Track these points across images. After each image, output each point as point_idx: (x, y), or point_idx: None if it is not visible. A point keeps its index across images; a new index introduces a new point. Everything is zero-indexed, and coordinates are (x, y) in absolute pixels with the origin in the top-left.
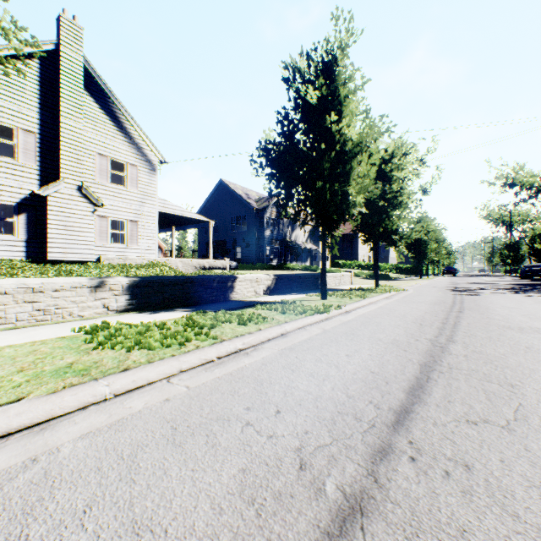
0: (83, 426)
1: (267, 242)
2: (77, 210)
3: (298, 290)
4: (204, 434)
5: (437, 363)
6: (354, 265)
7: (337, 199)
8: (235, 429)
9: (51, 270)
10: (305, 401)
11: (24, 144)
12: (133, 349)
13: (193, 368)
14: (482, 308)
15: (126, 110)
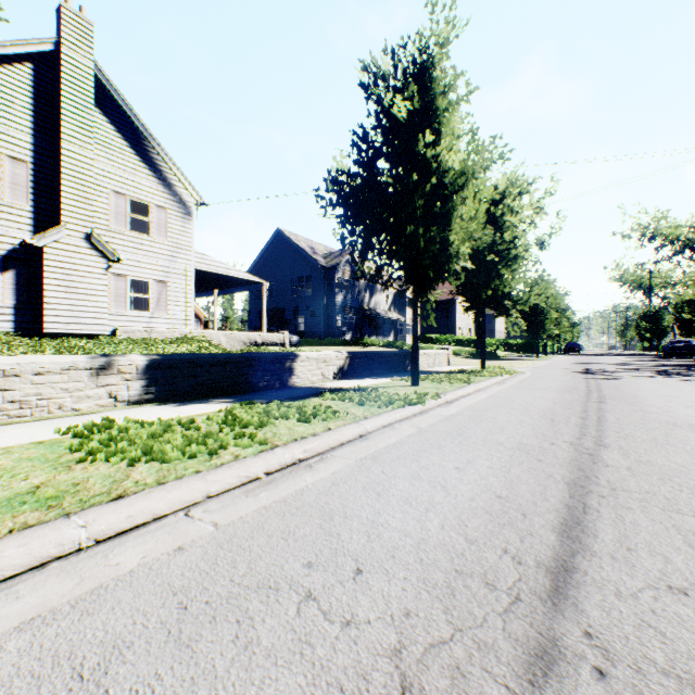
0: (28, 604)
1: (338, 310)
2: (84, 265)
3: (380, 372)
4: (234, 618)
5: (591, 480)
6: (451, 341)
7: (435, 248)
8: (286, 609)
9: (49, 347)
10: (401, 549)
11: (12, 177)
12: (140, 461)
13: (229, 490)
14: (628, 396)
15: (151, 134)
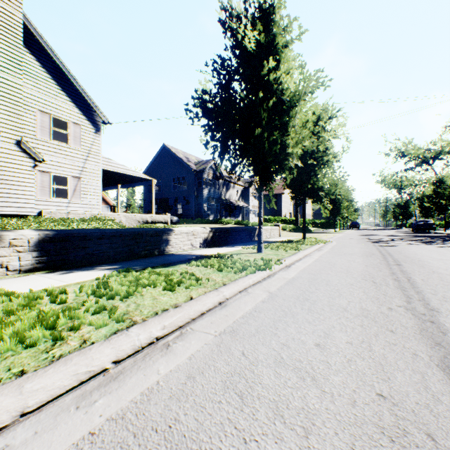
0: None
1: (205, 199)
2: (15, 164)
3: (234, 242)
4: None
5: None
6: (278, 220)
7: (277, 148)
8: None
9: None
10: None
11: None
12: None
13: (58, 396)
14: (414, 260)
15: (68, 70)
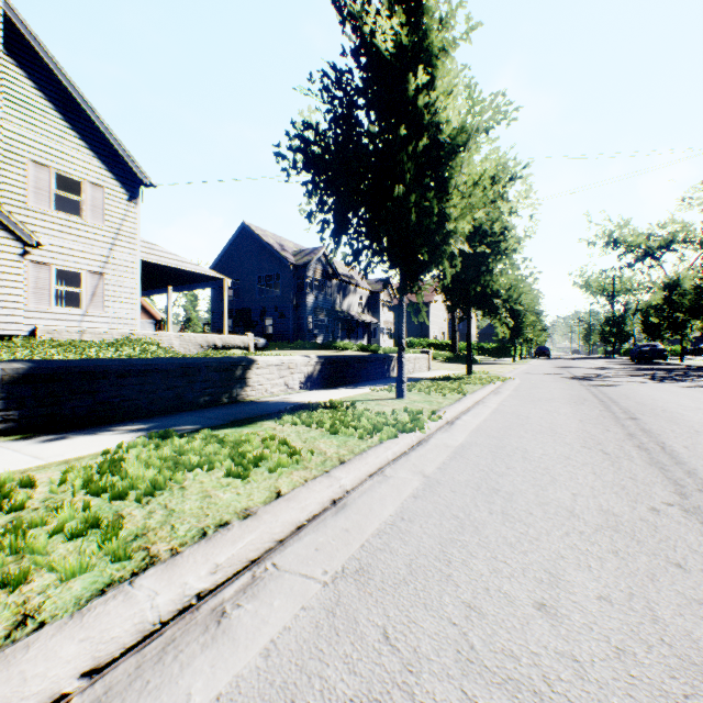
0: None
1: (309, 311)
2: None
3: (356, 380)
4: None
5: None
6: (425, 345)
7: (431, 220)
8: None
9: None
10: None
11: None
12: None
13: None
14: (656, 409)
15: (83, 96)
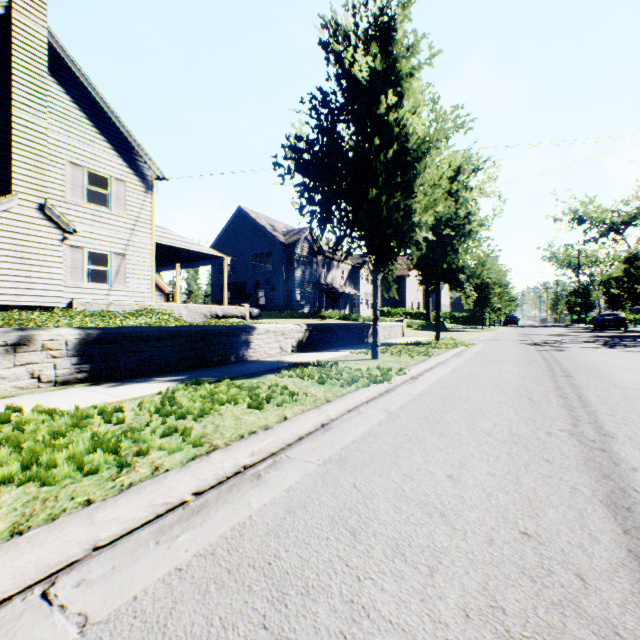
0: None
1: (297, 284)
2: (37, 236)
3: (339, 345)
4: None
5: (632, 496)
6: (401, 314)
7: (398, 215)
8: None
9: None
10: None
11: None
12: (11, 482)
13: (133, 530)
14: (591, 369)
15: (109, 106)
